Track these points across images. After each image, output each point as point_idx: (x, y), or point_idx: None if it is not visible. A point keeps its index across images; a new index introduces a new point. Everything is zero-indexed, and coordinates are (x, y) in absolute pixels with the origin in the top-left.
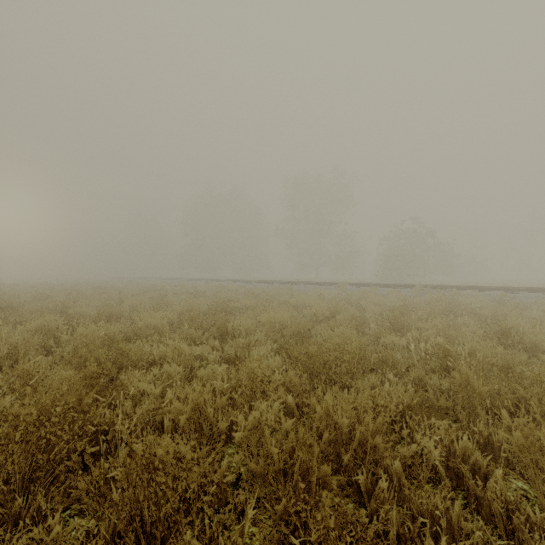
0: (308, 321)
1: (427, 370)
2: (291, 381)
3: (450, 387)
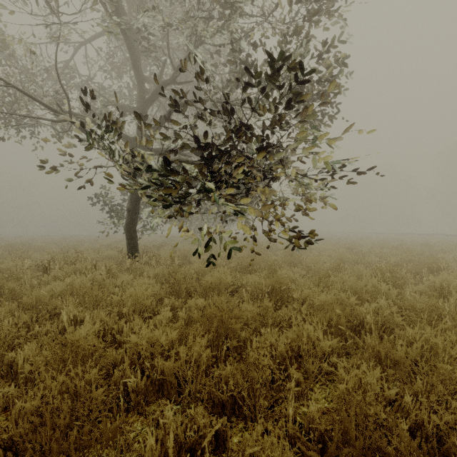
0: None
1: None
2: None
3: None
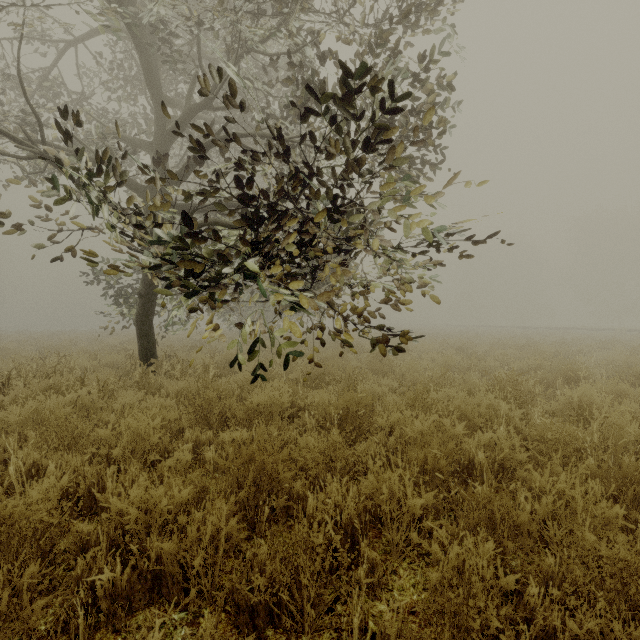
0: None
1: None
2: None
3: None
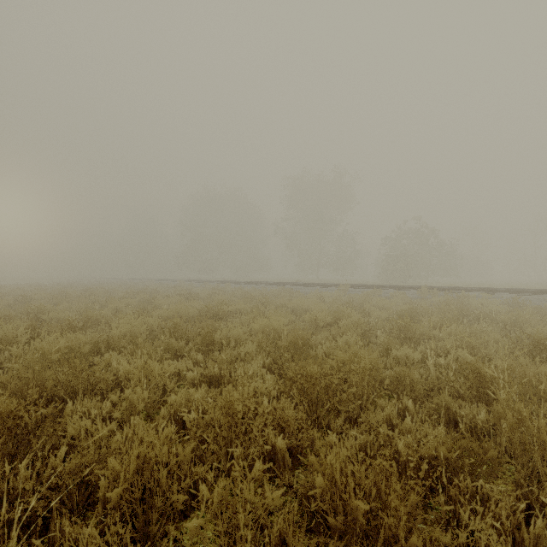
0: (307, 327)
1: (451, 392)
2: (284, 412)
3: (486, 420)
